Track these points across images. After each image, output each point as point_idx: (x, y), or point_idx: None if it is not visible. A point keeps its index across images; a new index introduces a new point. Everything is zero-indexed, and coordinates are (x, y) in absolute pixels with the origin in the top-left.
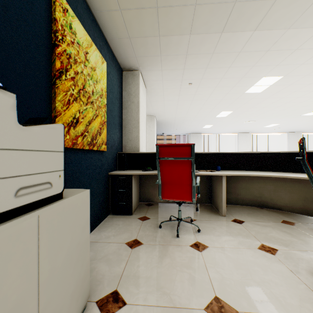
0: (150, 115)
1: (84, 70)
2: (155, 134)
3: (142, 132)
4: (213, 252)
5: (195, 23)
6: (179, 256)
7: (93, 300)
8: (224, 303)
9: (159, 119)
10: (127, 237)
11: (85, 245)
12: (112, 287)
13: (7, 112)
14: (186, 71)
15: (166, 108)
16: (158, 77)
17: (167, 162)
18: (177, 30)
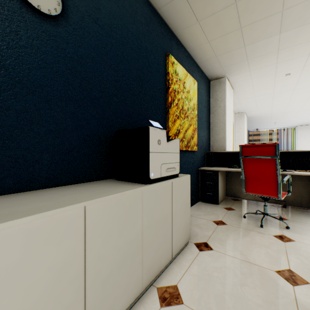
0: (239, 112)
1: (183, 96)
2: (245, 131)
3: (228, 132)
4: (299, 245)
5: (284, 23)
6: (260, 239)
7: (192, 242)
8: (296, 275)
9: (250, 115)
10: (214, 218)
11: (188, 206)
12: (203, 240)
13: (164, 138)
14: (279, 65)
15: (258, 103)
16: (246, 77)
17: (250, 160)
18: (264, 36)
